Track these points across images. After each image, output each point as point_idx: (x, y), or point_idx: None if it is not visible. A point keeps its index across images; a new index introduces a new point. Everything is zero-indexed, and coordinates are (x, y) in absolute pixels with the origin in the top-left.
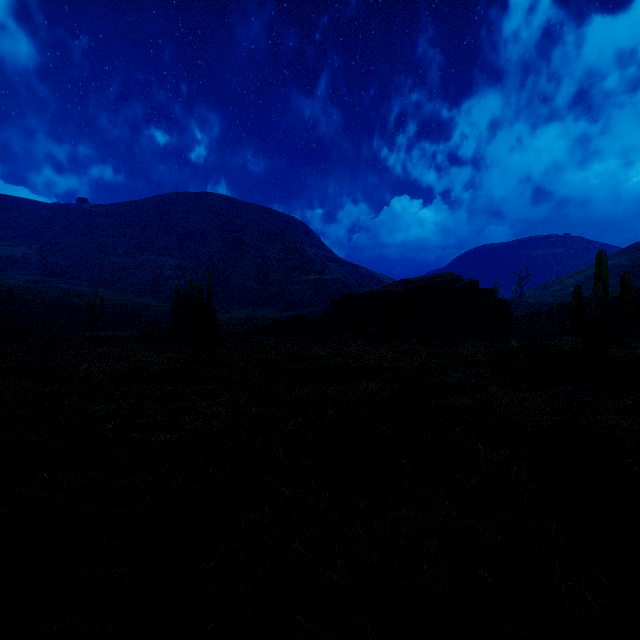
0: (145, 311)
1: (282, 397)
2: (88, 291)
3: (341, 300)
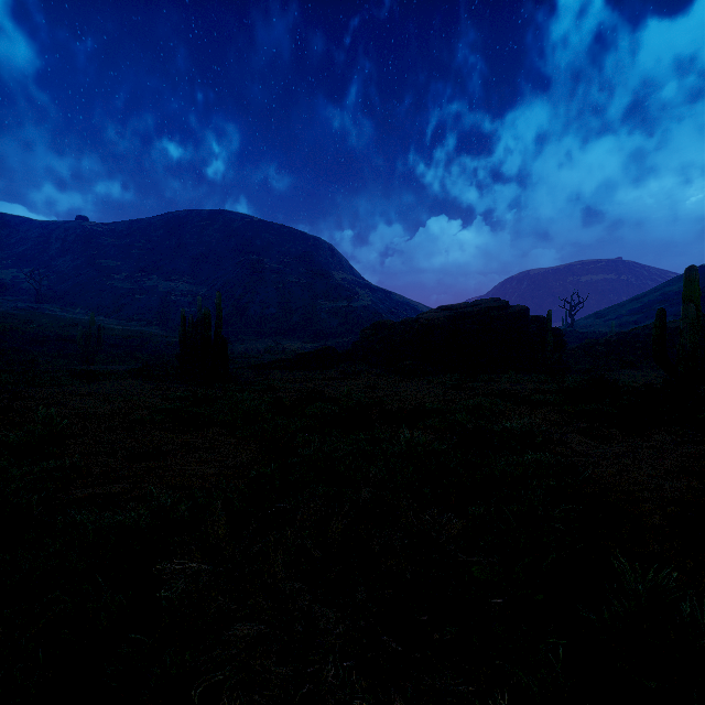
0: (150, 342)
1: (298, 451)
2: (86, 320)
3: (372, 329)
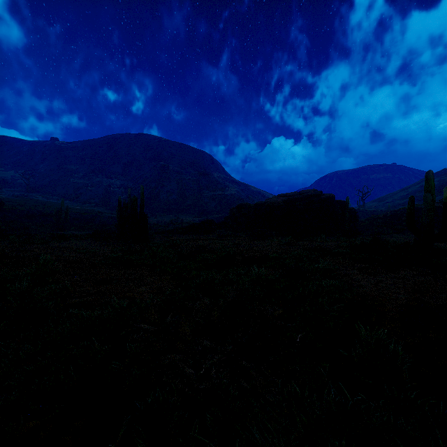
0: (98, 217)
1: (193, 280)
2: (58, 203)
3: (237, 209)
